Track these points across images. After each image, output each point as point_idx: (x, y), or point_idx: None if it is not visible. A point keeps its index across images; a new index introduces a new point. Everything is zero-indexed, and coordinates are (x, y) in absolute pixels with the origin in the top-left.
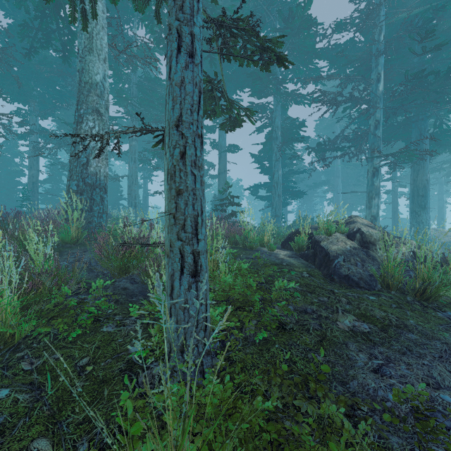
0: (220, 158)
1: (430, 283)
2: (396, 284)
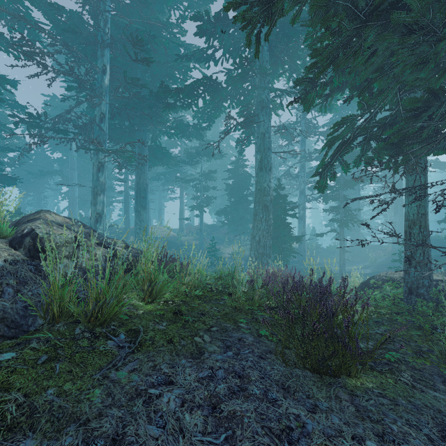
0: None
1: (107, 301)
2: (67, 311)
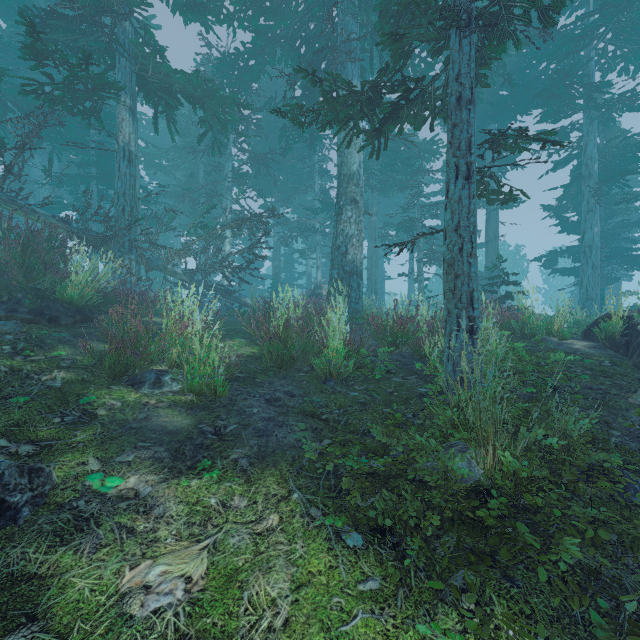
0: (488, 220)
1: None
2: None
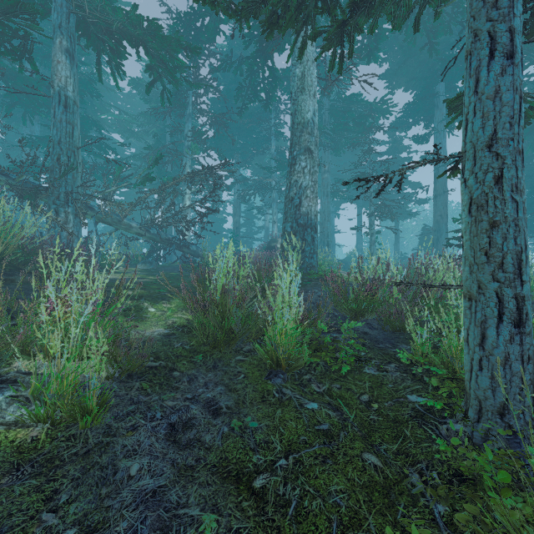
0: (436, 175)
1: None
2: None
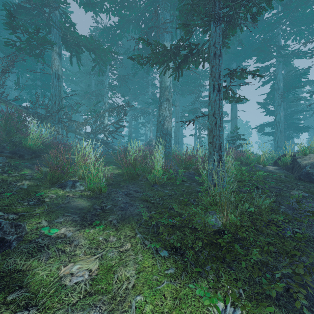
0: (232, 109)
1: None
2: None
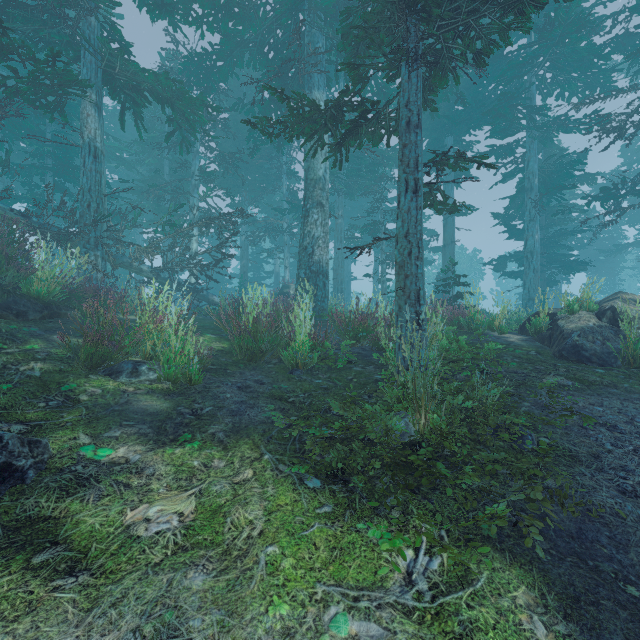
0: (445, 226)
1: None
2: (639, 360)
